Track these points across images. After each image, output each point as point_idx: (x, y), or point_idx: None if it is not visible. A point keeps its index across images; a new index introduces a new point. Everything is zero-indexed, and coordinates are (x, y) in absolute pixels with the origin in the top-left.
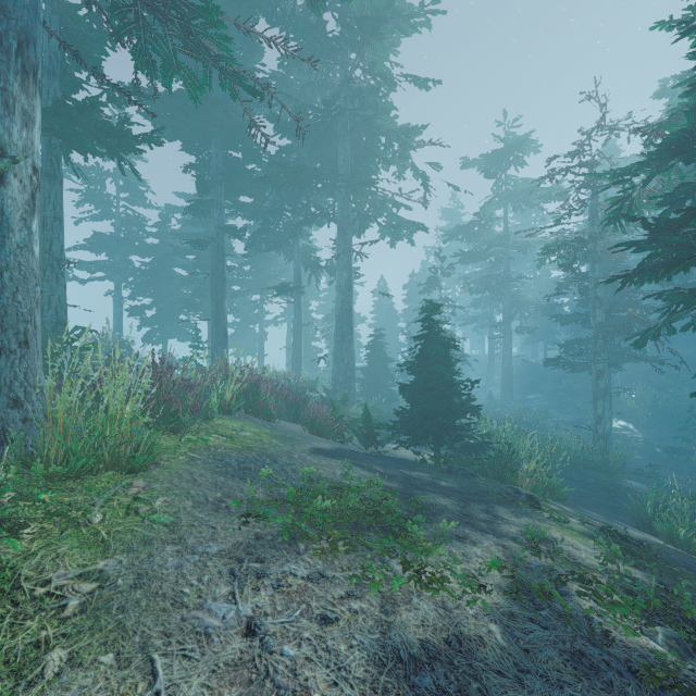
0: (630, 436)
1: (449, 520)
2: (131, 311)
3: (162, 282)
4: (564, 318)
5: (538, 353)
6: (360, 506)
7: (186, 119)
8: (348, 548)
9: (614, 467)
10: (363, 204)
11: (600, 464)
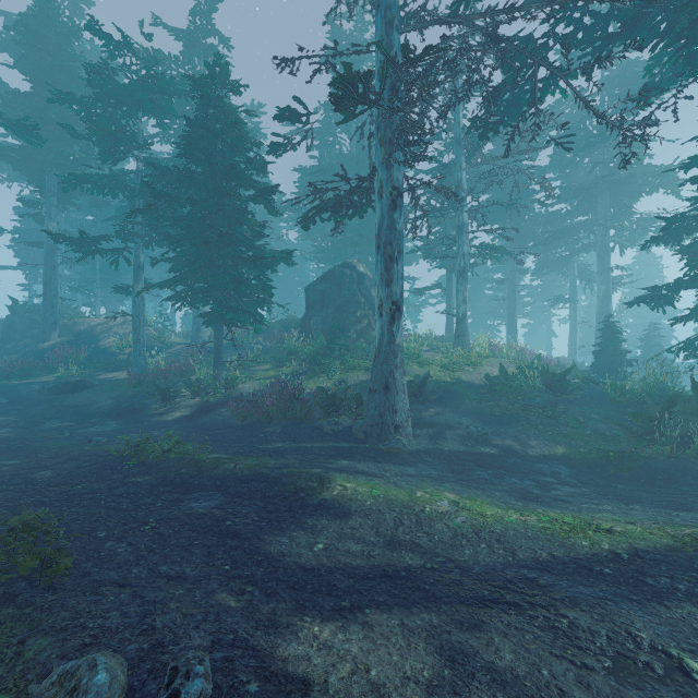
0: None
1: None
2: None
3: (477, 301)
4: None
5: None
6: None
7: (493, 217)
8: None
9: None
10: (630, 226)
11: None
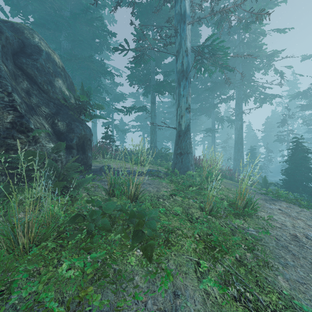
0: None
1: None
2: (148, 142)
3: (158, 130)
4: None
5: None
6: None
7: None
8: (294, 203)
9: None
10: (246, 90)
11: None
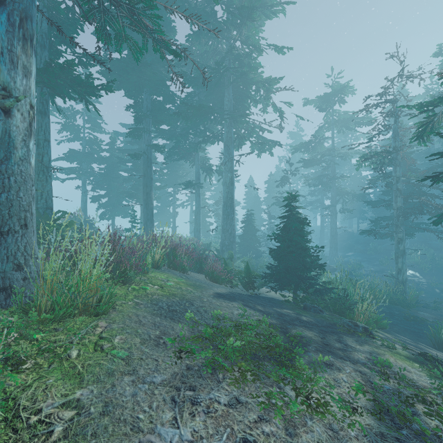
0: (417, 281)
1: (317, 349)
2: (92, 199)
3: (112, 180)
4: (373, 203)
5: (353, 225)
6: (254, 339)
7: (127, 75)
8: (254, 378)
9: (411, 303)
10: (240, 129)
11: (401, 301)
